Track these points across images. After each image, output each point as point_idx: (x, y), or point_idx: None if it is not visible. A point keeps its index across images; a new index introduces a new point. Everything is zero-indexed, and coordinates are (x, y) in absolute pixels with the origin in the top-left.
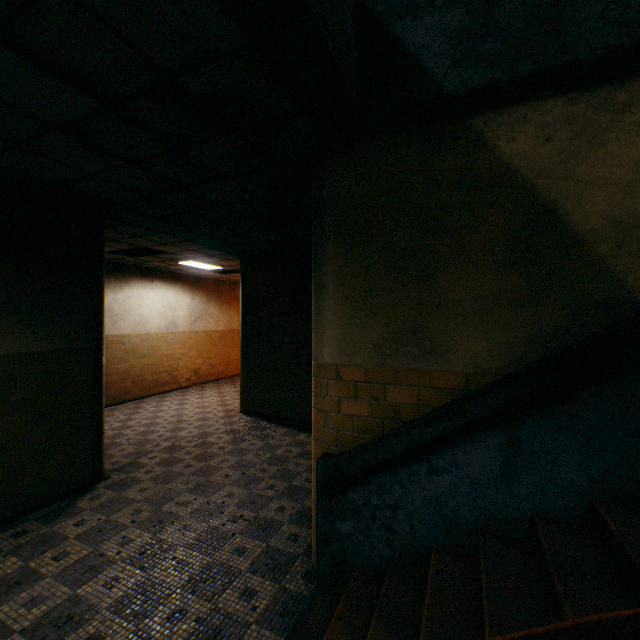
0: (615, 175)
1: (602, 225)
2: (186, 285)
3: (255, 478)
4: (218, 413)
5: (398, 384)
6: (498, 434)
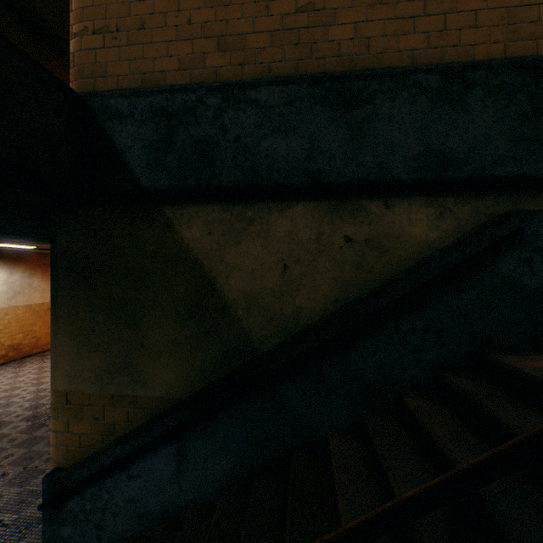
0: (246, 264)
1: (239, 296)
2: (1, 261)
3: (36, 471)
4: (27, 395)
5: (114, 406)
6: (173, 446)
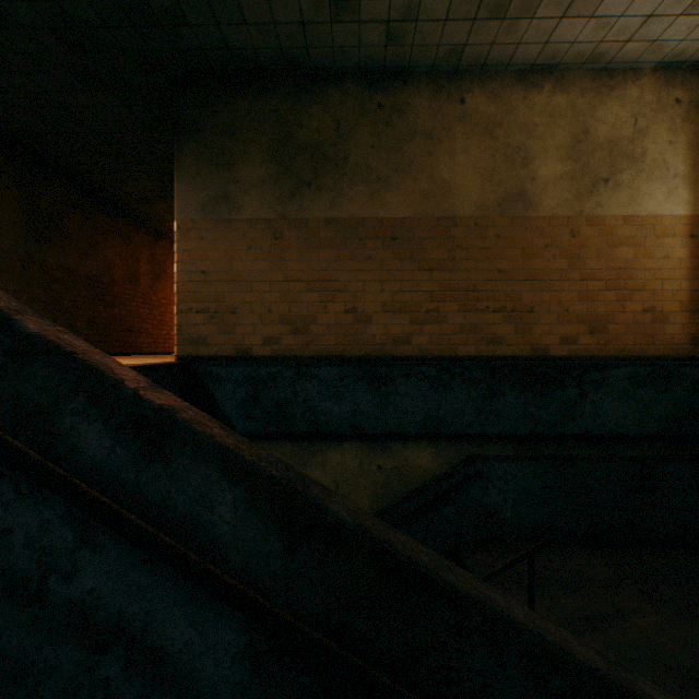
0: None
1: None
2: None
3: None
4: None
5: None
6: None
